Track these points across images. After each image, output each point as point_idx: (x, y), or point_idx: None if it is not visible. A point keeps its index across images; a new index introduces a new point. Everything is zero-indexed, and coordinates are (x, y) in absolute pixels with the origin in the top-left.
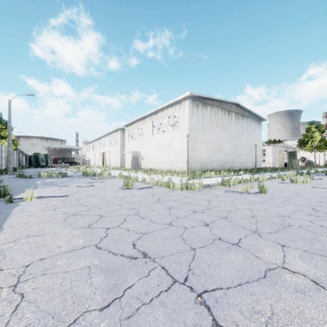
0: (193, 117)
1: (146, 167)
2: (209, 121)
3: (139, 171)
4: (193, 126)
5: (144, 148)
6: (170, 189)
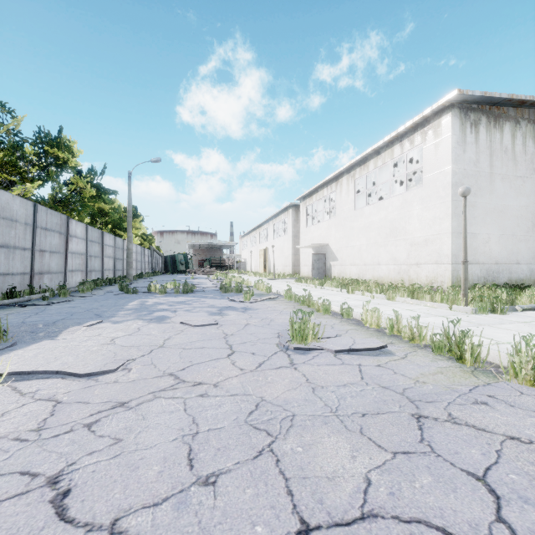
0: (463, 154)
1: (342, 276)
2: (509, 160)
3: (328, 283)
4: (465, 175)
5: (337, 238)
6: (466, 370)
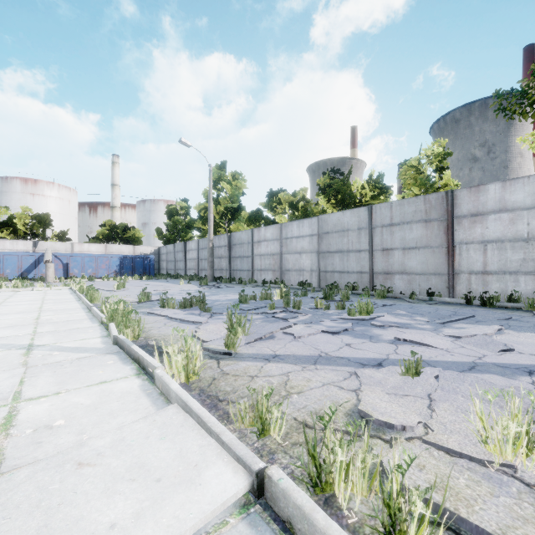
0: None
1: None
2: None
3: None
4: None
5: None
6: None
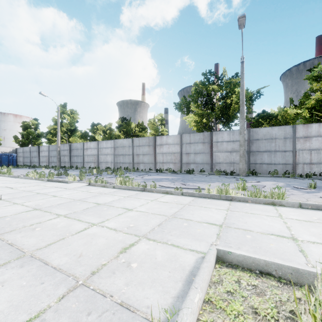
0: None
1: None
2: None
3: None
4: None
5: None
6: None
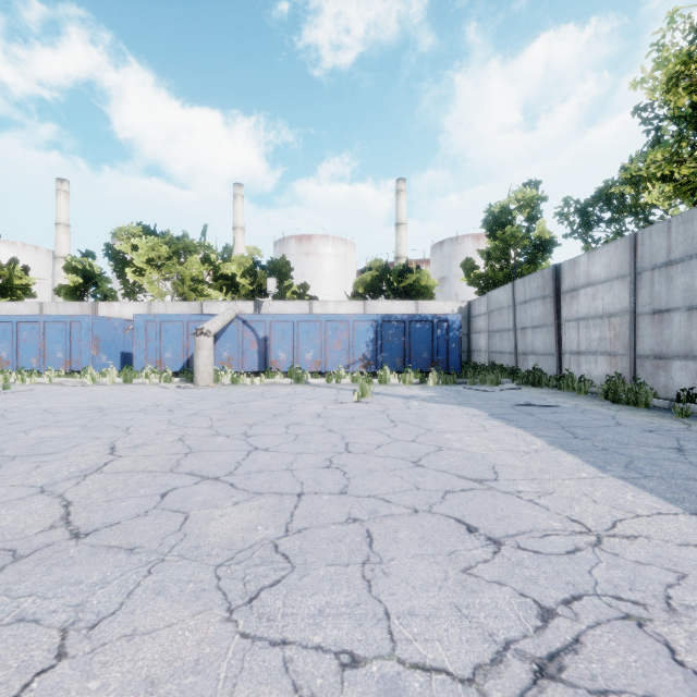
0: None
1: None
2: None
3: None
4: None
5: None
6: None
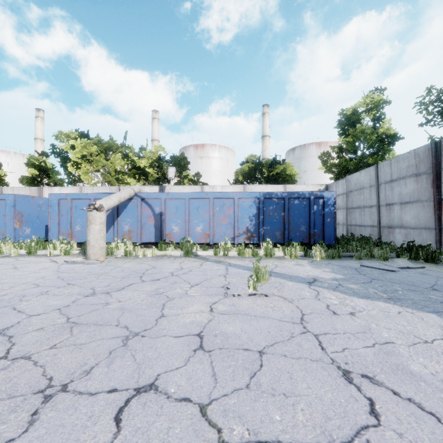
0: None
1: None
2: None
3: None
4: None
5: None
6: None
